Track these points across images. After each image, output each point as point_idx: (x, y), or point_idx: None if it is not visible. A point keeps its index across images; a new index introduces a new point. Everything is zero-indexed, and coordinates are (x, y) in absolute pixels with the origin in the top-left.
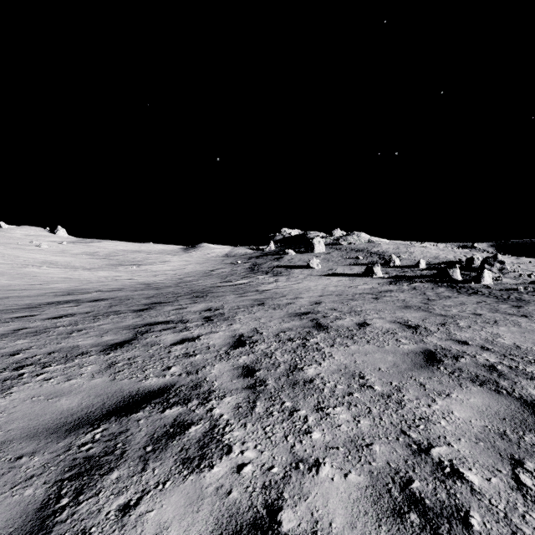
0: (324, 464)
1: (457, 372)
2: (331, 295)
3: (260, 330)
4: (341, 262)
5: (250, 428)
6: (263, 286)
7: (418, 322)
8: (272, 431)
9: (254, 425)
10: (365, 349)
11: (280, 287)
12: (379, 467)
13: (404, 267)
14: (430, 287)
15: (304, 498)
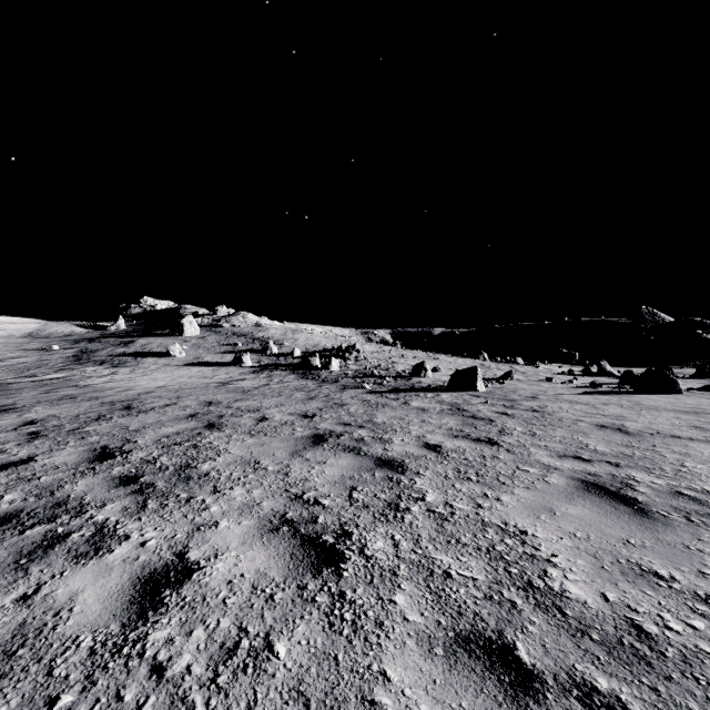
0: (68, 448)
1: (196, 419)
2: (173, 386)
3: (59, 415)
4: (215, 349)
5: (27, 447)
6: (90, 380)
7: (222, 400)
8: (42, 446)
9: (30, 447)
10: (150, 416)
11: (115, 380)
12: (98, 445)
13: (280, 356)
14: (285, 375)
15: (50, 454)
